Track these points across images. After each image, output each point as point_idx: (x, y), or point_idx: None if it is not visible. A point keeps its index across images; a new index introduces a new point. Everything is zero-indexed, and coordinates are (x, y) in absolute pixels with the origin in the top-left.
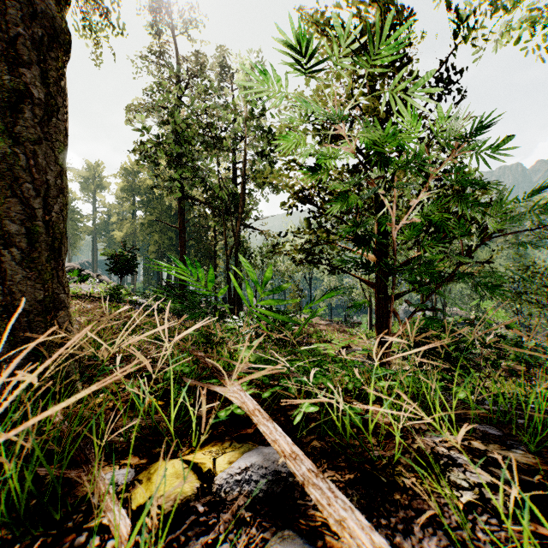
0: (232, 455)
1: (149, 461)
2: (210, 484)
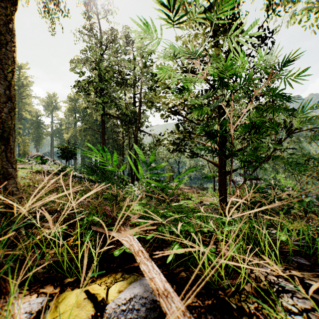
0: (121, 285)
1: (60, 290)
2: (102, 311)
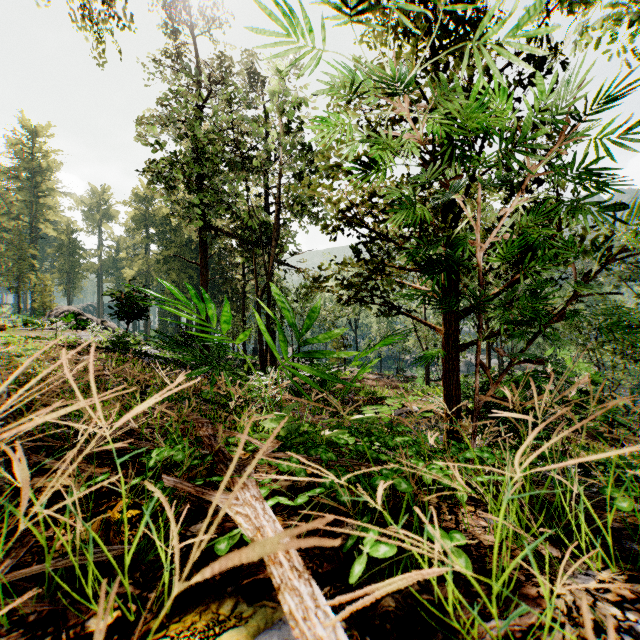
0: None
1: None
2: None
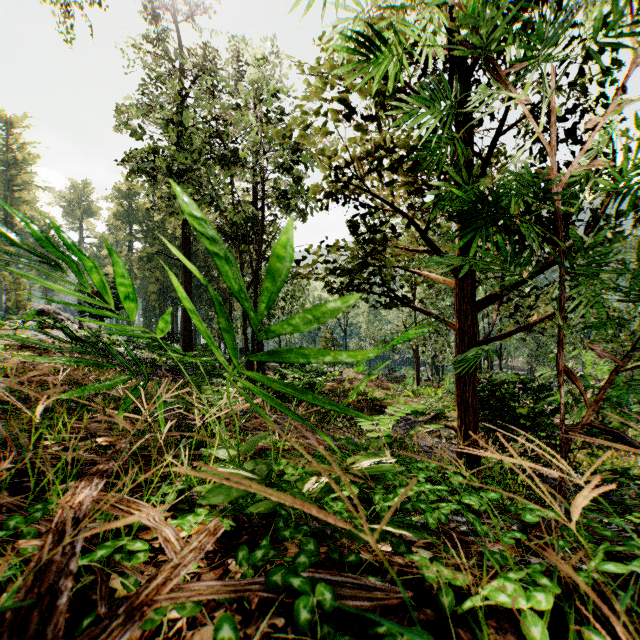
0: None
1: None
2: None
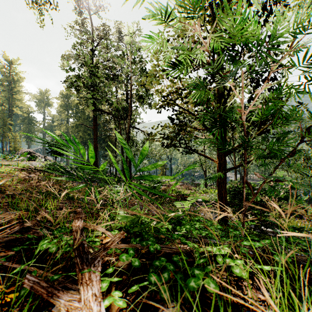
0: None
1: None
2: None
